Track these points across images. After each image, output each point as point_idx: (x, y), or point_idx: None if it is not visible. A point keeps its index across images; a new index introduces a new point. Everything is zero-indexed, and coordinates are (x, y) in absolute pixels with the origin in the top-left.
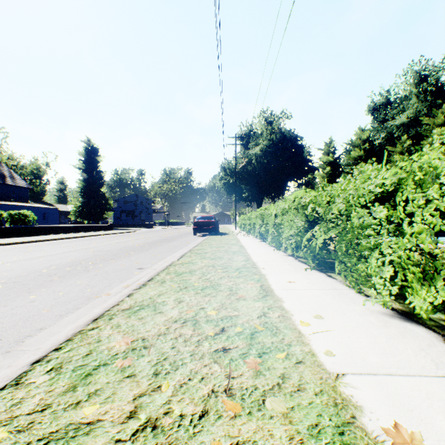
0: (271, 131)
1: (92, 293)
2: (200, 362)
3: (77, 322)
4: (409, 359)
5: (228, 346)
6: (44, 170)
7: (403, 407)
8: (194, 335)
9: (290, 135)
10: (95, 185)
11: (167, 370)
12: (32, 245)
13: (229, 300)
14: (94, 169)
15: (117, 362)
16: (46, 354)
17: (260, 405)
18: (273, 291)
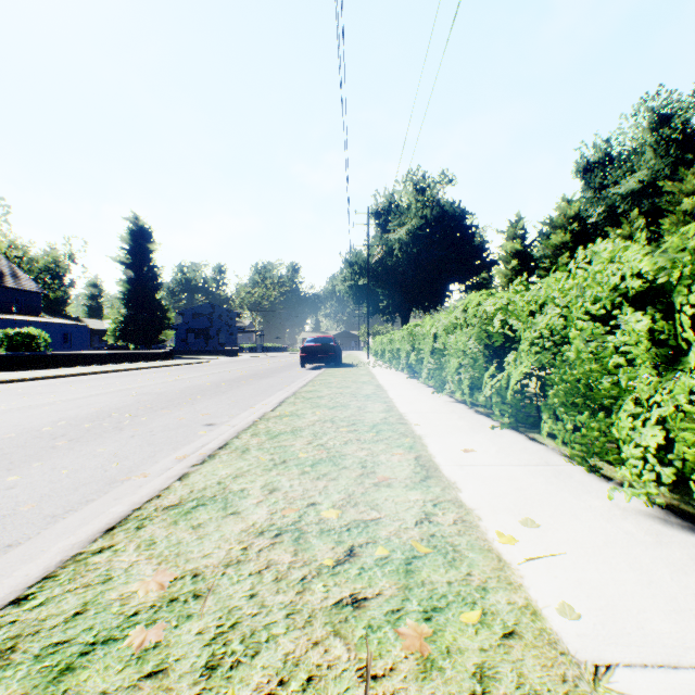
0: (424, 204)
1: (120, 471)
2: (305, 635)
3: (74, 535)
4: None
5: (362, 593)
6: (66, 265)
7: None
8: (295, 565)
9: (453, 210)
10: (146, 289)
11: (236, 658)
12: (39, 383)
13: (360, 487)
14: (144, 263)
15: (134, 635)
16: None
17: None
18: (439, 469)
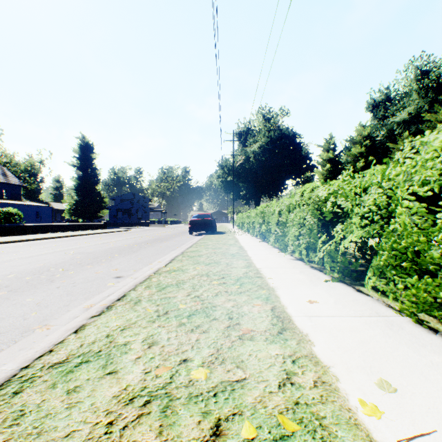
0: (269, 128)
1: (35, 320)
2: None
3: None
4: None
5: None
6: (39, 168)
7: None
8: None
9: (288, 132)
10: (90, 183)
11: None
12: (10, 245)
13: (227, 341)
14: (88, 166)
15: None
16: None
17: None
18: (292, 320)
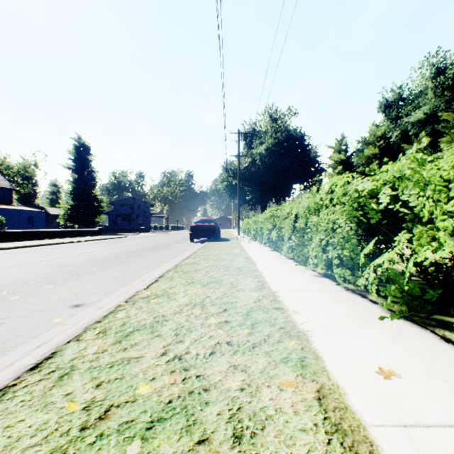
0: (276, 129)
1: None
2: None
3: None
4: None
5: None
6: (33, 171)
7: None
8: None
9: (296, 133)
10: (86, 187)
11: None
12: None
13: None
14: (85, 169)
15: None
16: None
17: None
18: (375, 446)
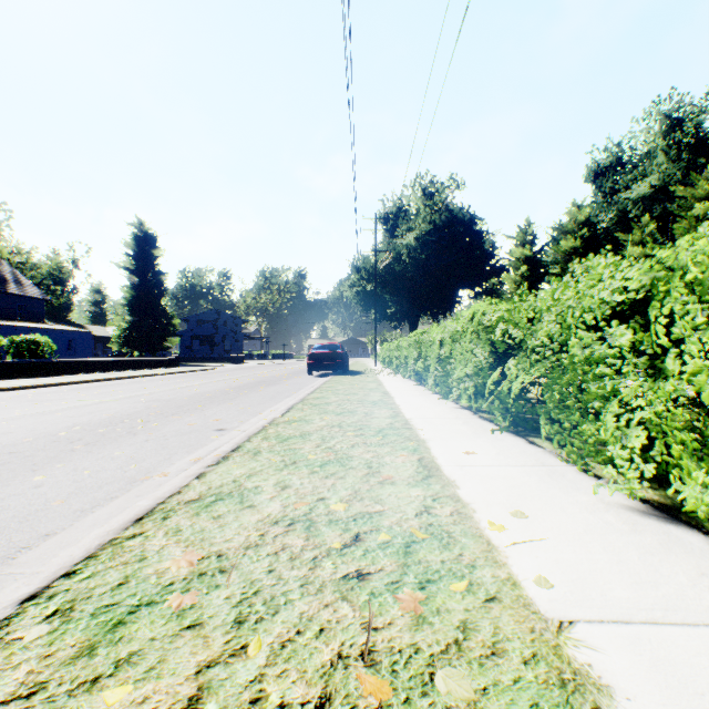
0: (432, 209)
1: (139, 472)
2: (317, 599)
3: (108, 524)
4: (684, 592)
5: (366, 569)
6: (70, 271)
7: (685, 687)
8: (307, 548)
9: (462, 215)
10: (151, 296)
11: (260, 615)
12: (47, 390)
13: (366, 485)
14: (149, 269)
15: (172, 599)
16: (48, 584)
17: (425, 684)
18: (440, 469)
